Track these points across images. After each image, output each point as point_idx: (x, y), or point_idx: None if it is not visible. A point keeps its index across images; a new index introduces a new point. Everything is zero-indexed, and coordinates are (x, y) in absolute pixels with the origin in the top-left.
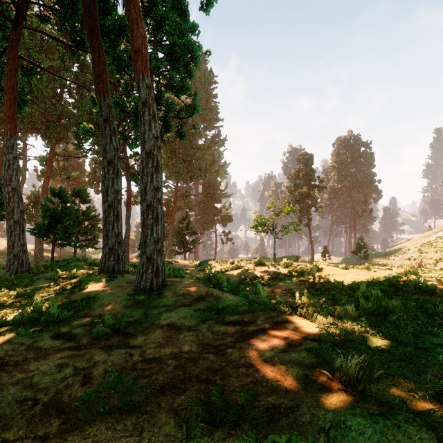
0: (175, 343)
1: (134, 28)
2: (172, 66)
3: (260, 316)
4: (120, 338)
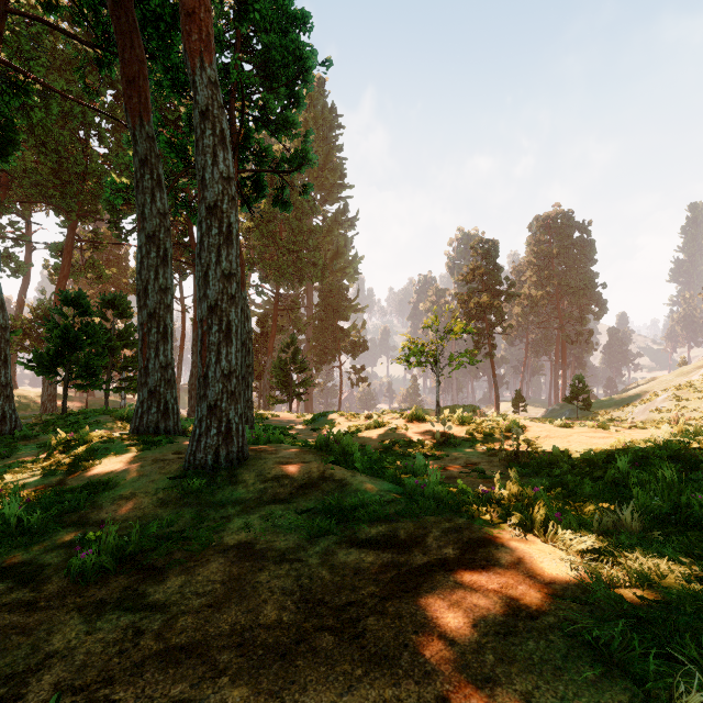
0: (247, 598)
1: None
2: (266, 87)
3: (432, 527)
4: (131, 579)
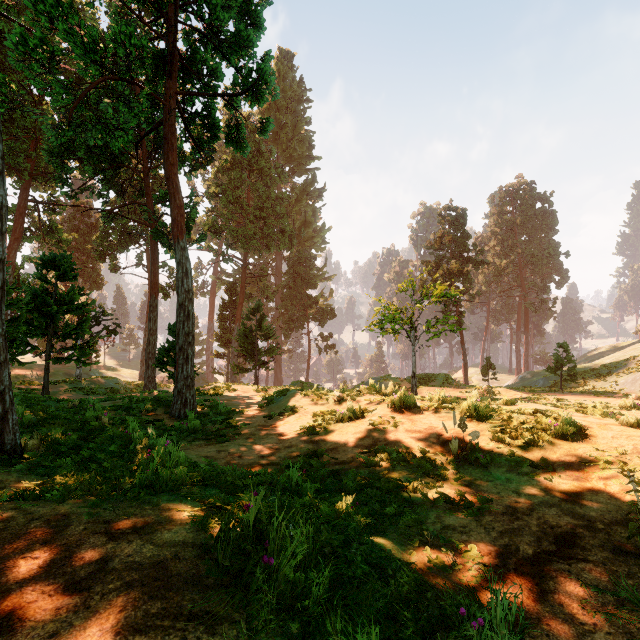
0: None
1: None
2: None
3: None
4: None
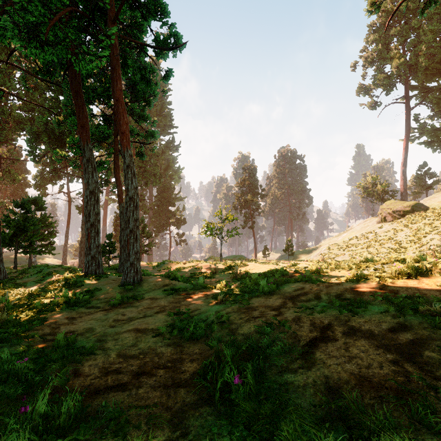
0: (157, 303)
1: (121, 118)
2: (133, 97)
3: (197, 291)
4: (127, 304)
